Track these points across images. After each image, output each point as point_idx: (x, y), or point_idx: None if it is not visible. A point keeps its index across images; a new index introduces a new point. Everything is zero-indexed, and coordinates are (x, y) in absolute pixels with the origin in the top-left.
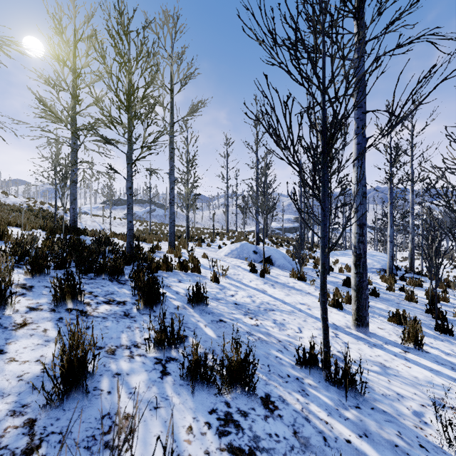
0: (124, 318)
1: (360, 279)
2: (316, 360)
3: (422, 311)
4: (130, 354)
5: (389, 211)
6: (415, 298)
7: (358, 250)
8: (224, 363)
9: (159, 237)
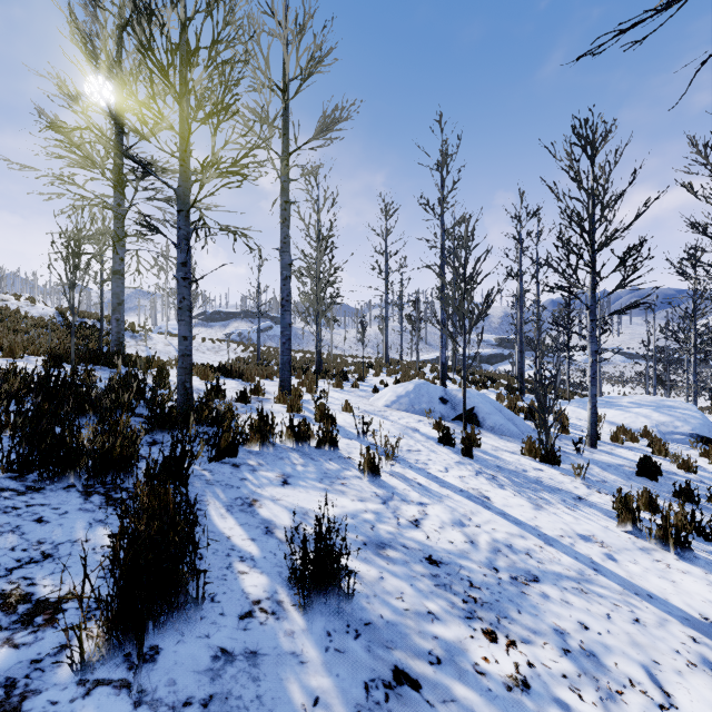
0: None
1: None
2: None
3: None
4: None
5: None
6: None
7: None
8: None
9: (268, 371)
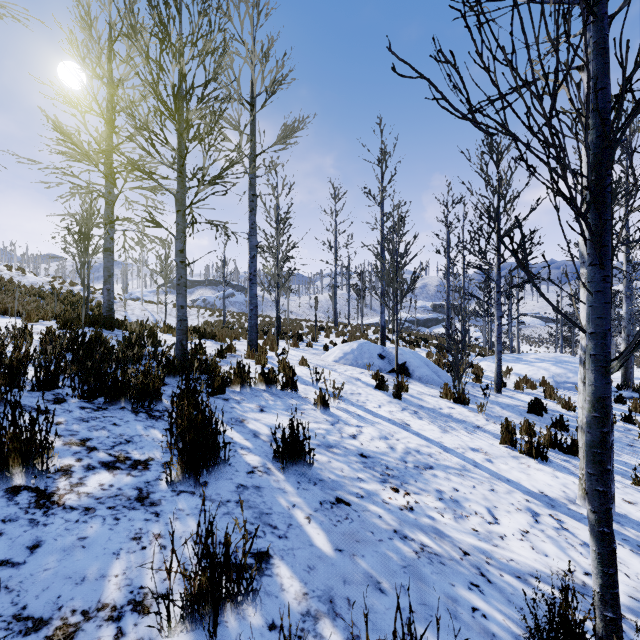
0: (133, 509)
1: None
2: (580, 632)
3: None
4: None
5: None
6: None
7: None
8: None
9: (236, 333)
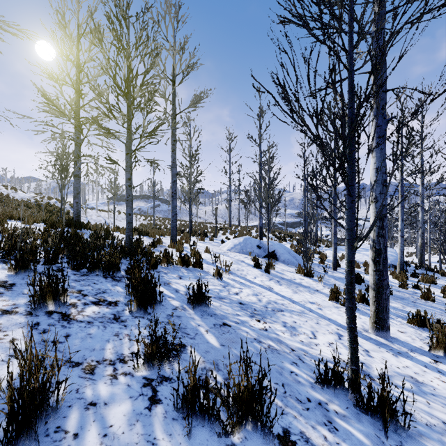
0: (113, 323)
1: (379, 277)
2: (341, 378)
3: (441, 310)
4: (113, 372)
5: (400, 204)
6: (432, 297)
7: (377, 245)
8: (229, 387)
9: (162, 231)
